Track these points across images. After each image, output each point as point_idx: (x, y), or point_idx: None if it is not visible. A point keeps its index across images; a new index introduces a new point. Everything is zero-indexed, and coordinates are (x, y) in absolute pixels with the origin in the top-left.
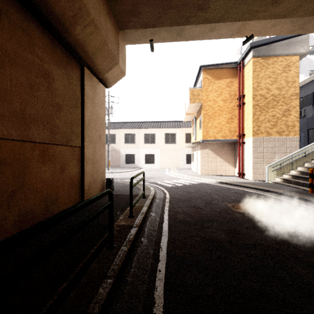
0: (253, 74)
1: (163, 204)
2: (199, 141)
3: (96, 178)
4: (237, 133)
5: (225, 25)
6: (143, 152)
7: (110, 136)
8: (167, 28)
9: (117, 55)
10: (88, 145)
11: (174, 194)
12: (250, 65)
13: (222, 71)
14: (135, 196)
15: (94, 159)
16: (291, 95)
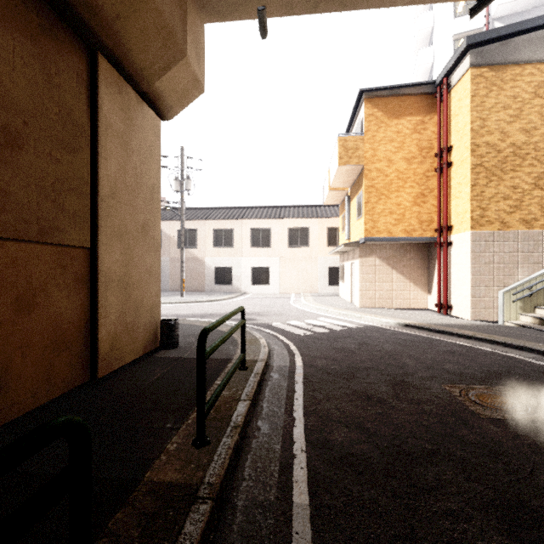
0: (472, 102)
1: (290, 387)
2: (358, 240)
3: (134, 322)
4: (434, 224)
5: None
6: (247, 264)
7: (186, 234)
8: None
9: (181, 35)
10: (111, 245)
11: (313, 356)
12: (465, 85)
13: (403, 102)
14: (223, 362)
15: (129, 278)
16: None
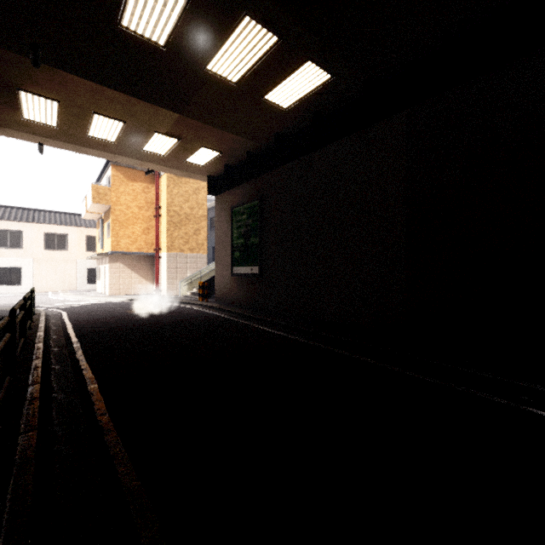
0: (167, 190)
1: (61, 317)
2: (108, 252)
3: None
4: (154, 246)
5: (127, 158)
6: None
7: None
8: (63, 143)
9: None
10: None
11: (72, 311)
12: (165, 179)
13: (137, 173)
14: None
15: None
16: (201, 217)
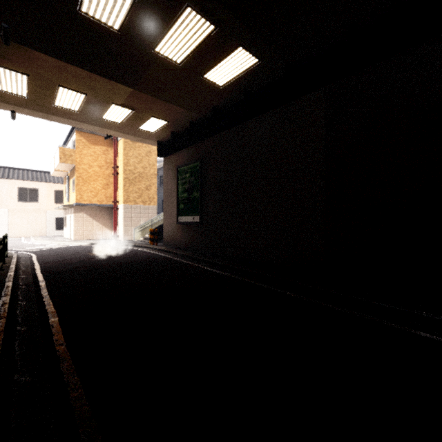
0: (124, 152)
1: (31, 259)
2: (73, 204)
3: None
4: (113, 199)
5: (89, 125)
6: None
7: None
8: (33, 111)
9: None
10: None
11: (41, 254)
12: (122, 143)
13: (97, 138)
14: None
15: None
16: (152, 175)
